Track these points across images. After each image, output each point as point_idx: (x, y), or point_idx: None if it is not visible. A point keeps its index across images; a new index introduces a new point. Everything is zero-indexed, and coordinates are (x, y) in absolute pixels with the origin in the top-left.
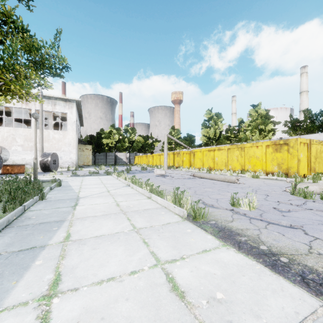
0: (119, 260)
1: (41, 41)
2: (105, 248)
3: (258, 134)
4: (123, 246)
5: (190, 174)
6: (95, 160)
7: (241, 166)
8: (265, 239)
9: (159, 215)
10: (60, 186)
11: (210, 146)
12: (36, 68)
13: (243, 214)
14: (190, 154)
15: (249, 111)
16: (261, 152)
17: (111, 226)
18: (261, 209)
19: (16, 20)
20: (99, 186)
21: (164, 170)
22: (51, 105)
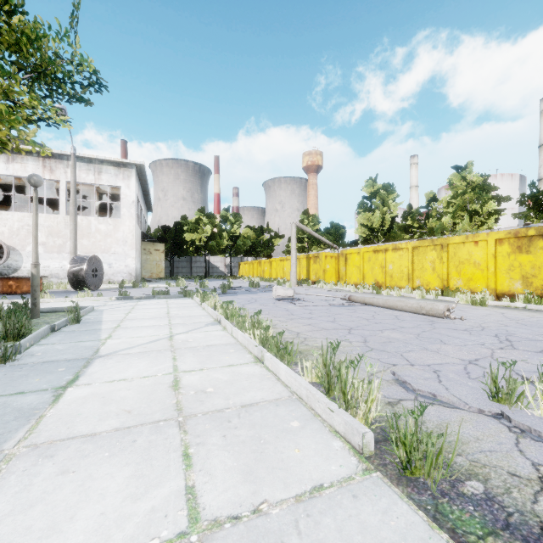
0: None
1: (39, 23)
2: None
3: (468, 220)
4: None
5: (343, 296)
6: (171, 269)
7: (442, 281)
8: None
9: (285, 435)
10: (78, 322)
11: (373, 244)
12: (31, 82)
13: None
14: (337, 258)
15: (449, 179)
16: (485, 252)
17: (113, 502)
18: None
19: None
20: (157, 323)
21: (291, 289)
22: (94, 173)
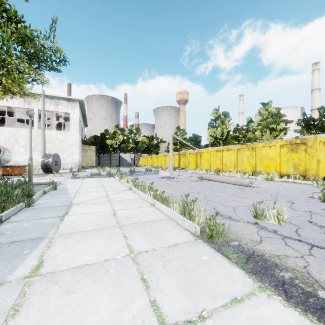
0: (100, 321)
1: (34, 30)
2: (84, 290)
3: (269, 134)
4: (112, 287)
5: (197, 176)
6: (99, 161)
7: (253, 168)
8: (320, 276)
9: (164, 230)
10: (55, 189)
11: (217, 147)
12: (29, 61)
13: (272, 230)
14: (196, 154)
15: (259, 110)
16: (275, 152)
17: (100, 248)
18: (292, 223)
19: (9, 9)
20: (98, 190)
21: (169, 172)
22: (54, 105)
